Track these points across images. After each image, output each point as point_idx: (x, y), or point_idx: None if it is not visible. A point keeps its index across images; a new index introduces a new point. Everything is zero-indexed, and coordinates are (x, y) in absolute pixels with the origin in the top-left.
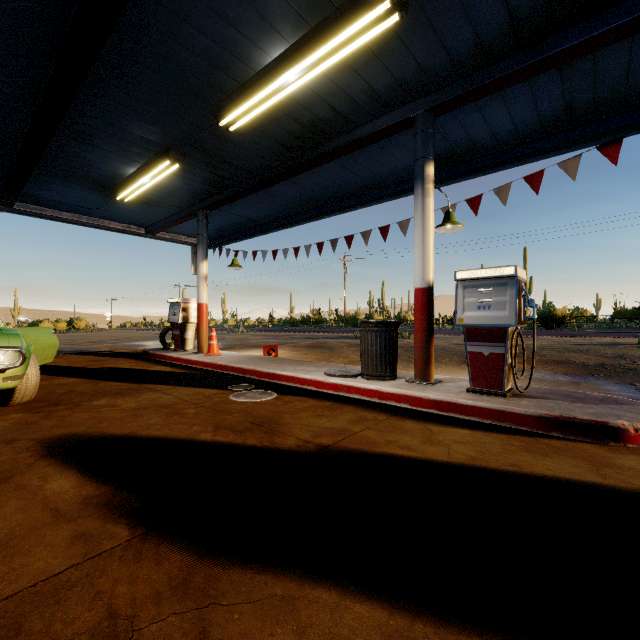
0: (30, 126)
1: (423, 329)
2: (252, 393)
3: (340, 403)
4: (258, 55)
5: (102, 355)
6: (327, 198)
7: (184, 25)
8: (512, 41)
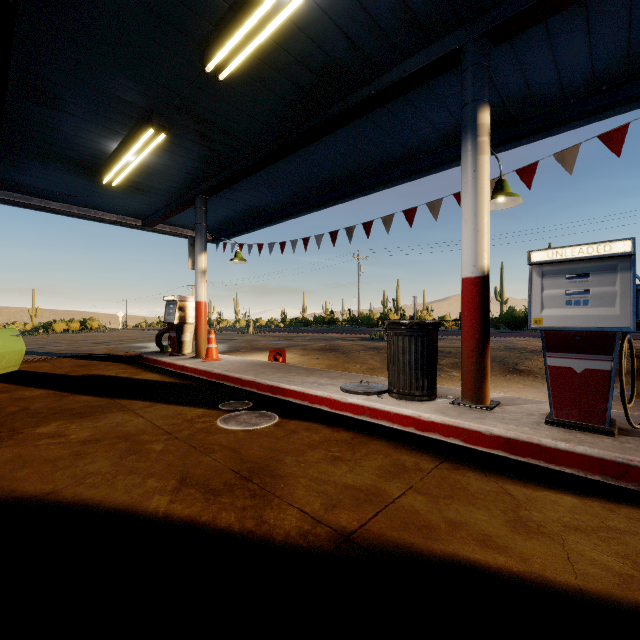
0: None
1: (475, 333)
2: (247, 415)
3: (363, 435)
4: None
5: (94, 359)
6: (342, 179)
7: None
8: None
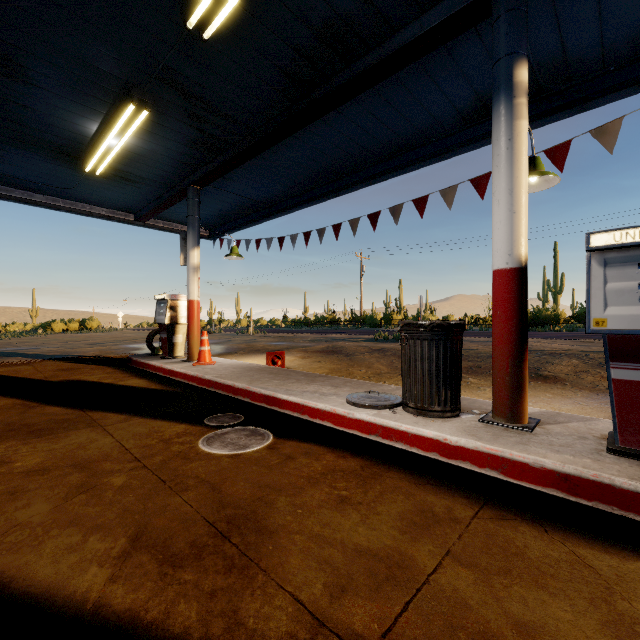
0: None
1: (511, 336)
2: (236, 433)
3: (375, 462)
4: None
5: (82, 361)
6: (346, 167)
7: None
8: None
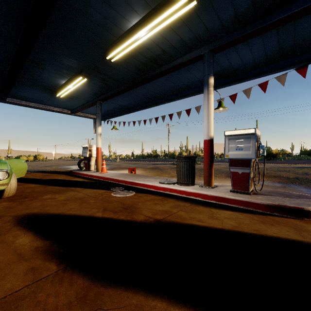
0: (13, 59)
1: (208, 160)
2: (122, 192)
3: (166, 197)
4: (125, 23)
5: (49, 173)
6: (160, 95)
7: (88, 7)
8: (253, 15)
